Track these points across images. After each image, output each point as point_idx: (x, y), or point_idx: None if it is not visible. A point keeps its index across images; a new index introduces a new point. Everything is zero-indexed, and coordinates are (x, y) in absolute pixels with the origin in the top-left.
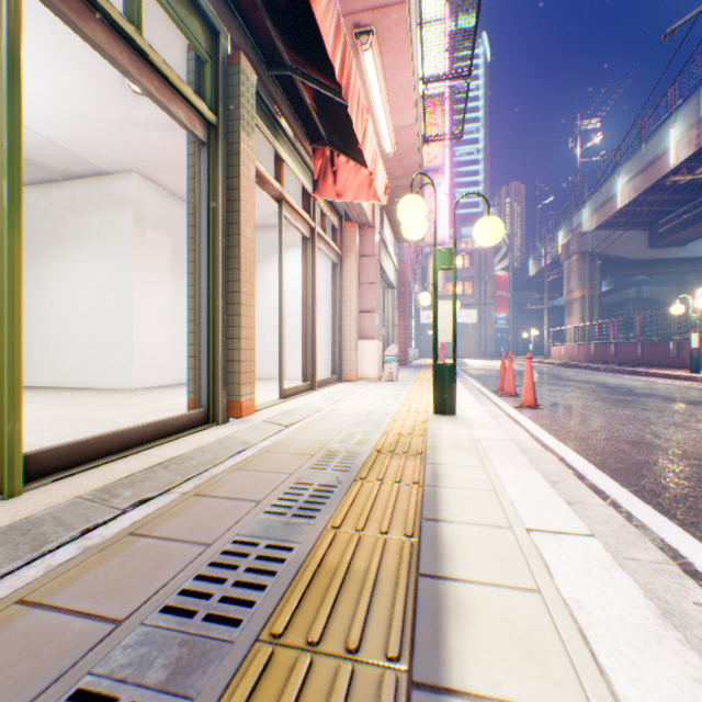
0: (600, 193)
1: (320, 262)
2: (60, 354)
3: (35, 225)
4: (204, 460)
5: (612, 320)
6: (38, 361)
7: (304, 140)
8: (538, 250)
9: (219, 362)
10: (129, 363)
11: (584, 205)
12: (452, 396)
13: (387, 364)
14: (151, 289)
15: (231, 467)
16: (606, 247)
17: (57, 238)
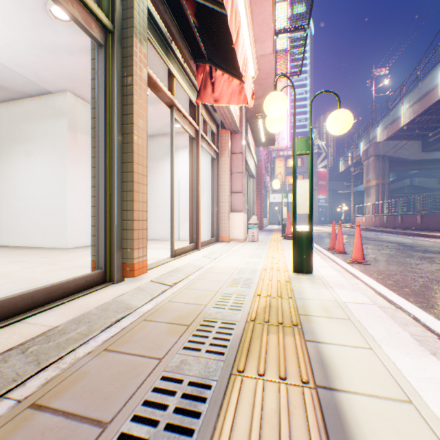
0: (389, 116)
1: (204, 158)
2: (18, 223)
3: (1, 131)
4: (75, 335)
5: (399, 200)
6: (3, 227)
7: (189, 59)
8: (346, 155)
9: (115, 231)
10: (65, 229)
11: (377, 124)
12: (308, 258)
13: (251, 230)
14: (82, 176)
15: (100, 346)
16: (396, 150)
17: (16, 140)
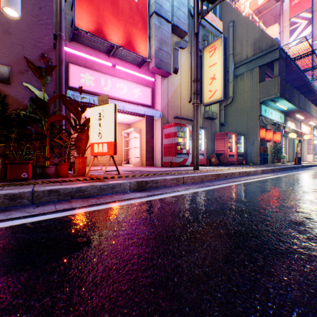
0: None
1: None
2: None
3: None
4: None
5: None
6: None
7: None
8: None
9: (291, 157)
10: None
11: None
12: None
13: (314, 159)
14: None
15: None
16: None
17: None
